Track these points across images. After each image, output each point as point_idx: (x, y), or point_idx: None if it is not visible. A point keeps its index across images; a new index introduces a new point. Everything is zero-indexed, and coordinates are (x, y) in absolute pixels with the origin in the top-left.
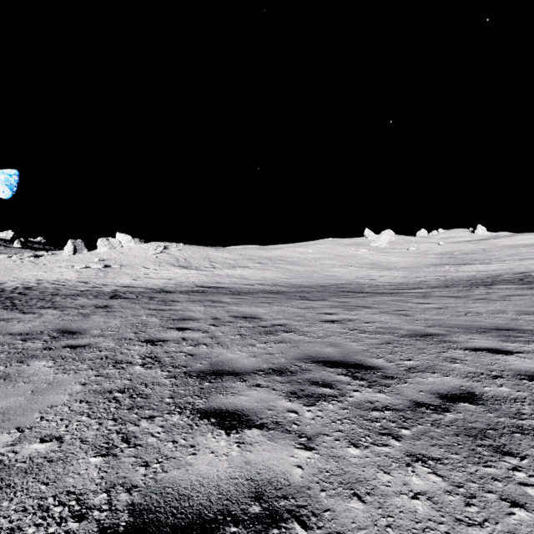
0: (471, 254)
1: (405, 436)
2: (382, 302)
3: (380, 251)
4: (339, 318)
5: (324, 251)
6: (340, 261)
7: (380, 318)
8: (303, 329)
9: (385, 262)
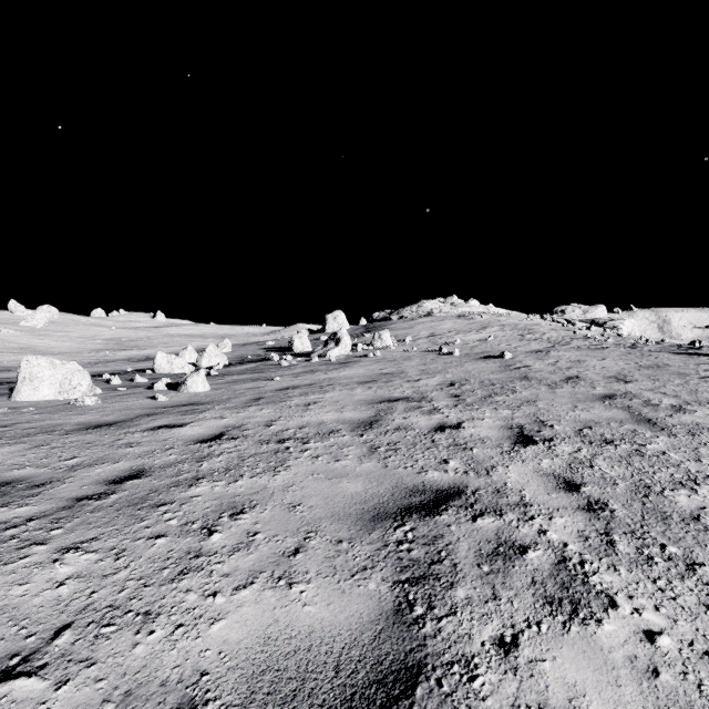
0: (136, 341)
1: None
2: None
3: (36, 333)
4: None
5: None
6: None
7: None
8: None
9: (40, 347)
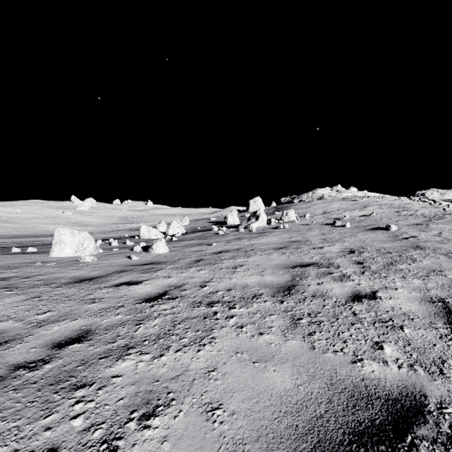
0: (136, 218)
1: None
2: None
3: (83, 214)
4: None
5: (34, 212)
6: (51, 220)
7: None
8: (46, 240)
9: (85, 222)
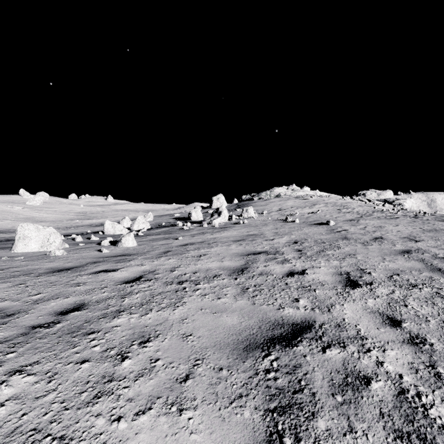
0: (95, 214)
1: None
2: None
3: (35, 209)
4: (10, 235)
5: None
6: None
7: None
8: None
9: (38, 217)
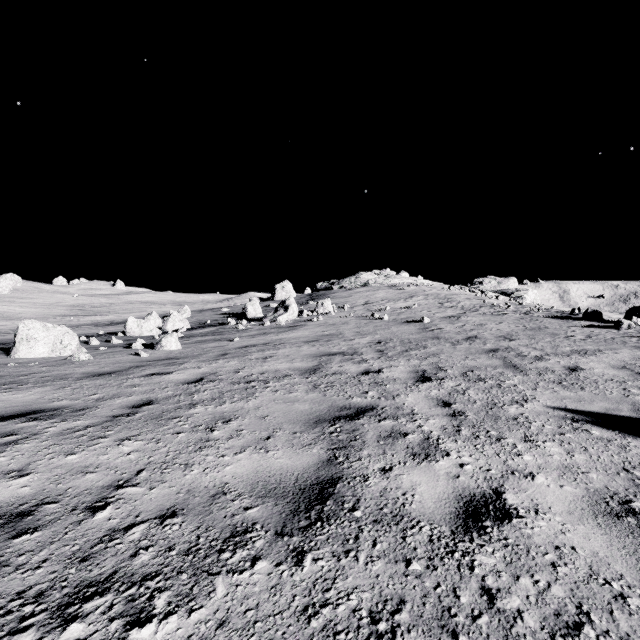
0: (99, 308)
1: (10, 341)
2: (4, 335)
3: (1, 300)
4: None
5: None
6: None
7: (3, 337)
8: None
9: (7, 312)
